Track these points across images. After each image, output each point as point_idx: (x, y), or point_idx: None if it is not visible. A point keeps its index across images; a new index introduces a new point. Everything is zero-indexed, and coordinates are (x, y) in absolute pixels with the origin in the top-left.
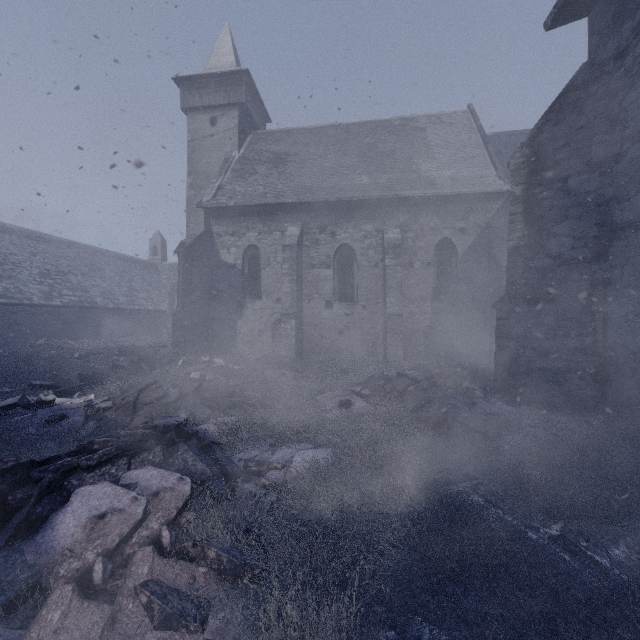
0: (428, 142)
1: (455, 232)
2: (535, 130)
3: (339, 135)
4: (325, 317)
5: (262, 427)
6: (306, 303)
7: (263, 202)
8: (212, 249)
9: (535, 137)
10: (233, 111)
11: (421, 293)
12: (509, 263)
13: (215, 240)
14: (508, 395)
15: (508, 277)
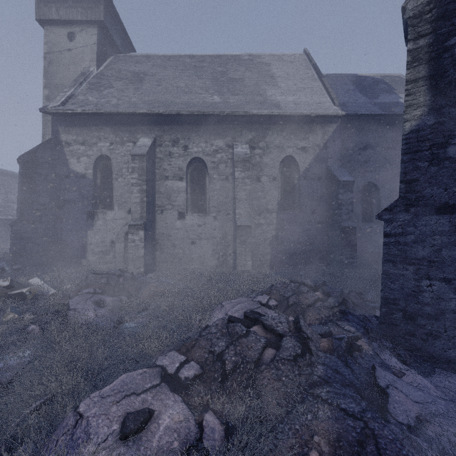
0: (272, 73)
1: (297, 150)
2: None
3: (195, 63)
4: (178, 227)
5: None
6: (159, 214)
7: (113, 111)
8: (60, 157)
9: None
10: (91, 28)
11: (267, 205)
12: (405, 153)
13: (64, 148)
14: (403, 346)
15: (404, 174)
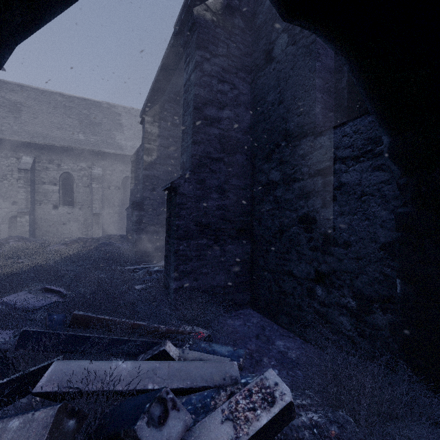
0: (122, 123)
1: None
2: (138, 150)
3: (65, 102)
4: (53, 214)
5: (13, 254)
6: (38, 205)
7: (1, 137)
8: None
9: (138, 152)
10: None
11: (114, 203)
12: (130, 194)
13: None
14: (130, 242)
15: (130, 199)
